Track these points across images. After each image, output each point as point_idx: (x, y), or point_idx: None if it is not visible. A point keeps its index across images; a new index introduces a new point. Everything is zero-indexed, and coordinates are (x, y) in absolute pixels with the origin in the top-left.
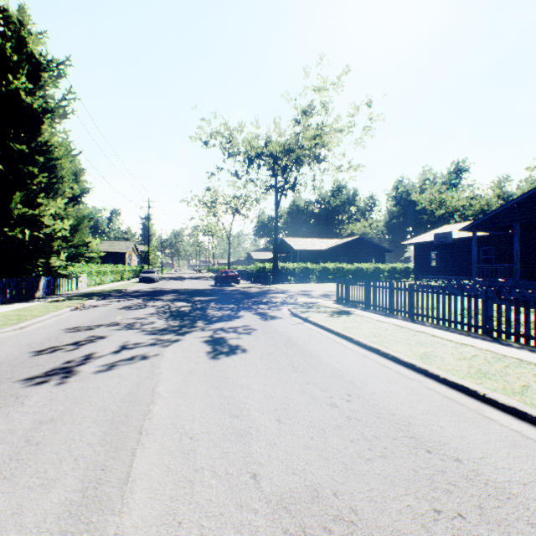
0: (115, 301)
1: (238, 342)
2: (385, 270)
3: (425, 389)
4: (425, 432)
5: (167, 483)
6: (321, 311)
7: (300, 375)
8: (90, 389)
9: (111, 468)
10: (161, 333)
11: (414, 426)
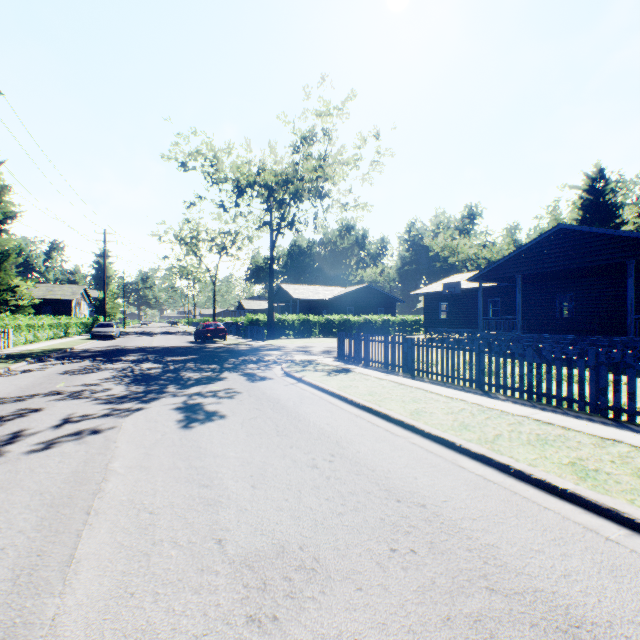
0: (56, 364)
1: (217, 407)
2: (395, 323)
3: (409, 445)
4: (399, 484)
5: (119, 559)
6: (318, 370)
7: (284, 439)
8: (21, 472)
9: (51, 553)
10: (119, 402)
11: (390, 480)
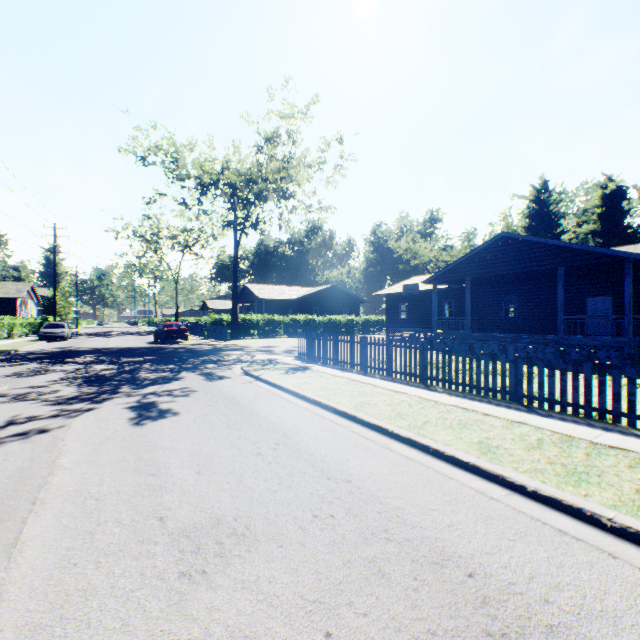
0: None
1: (171, 405)
2: (359, 323)
3: (348, 433)
4: (332, 465)
5: (64, 539)
6: (277, 369)
7: (234, 432)
8: None
9: None
10: (69, 403)
11: (325, 462)
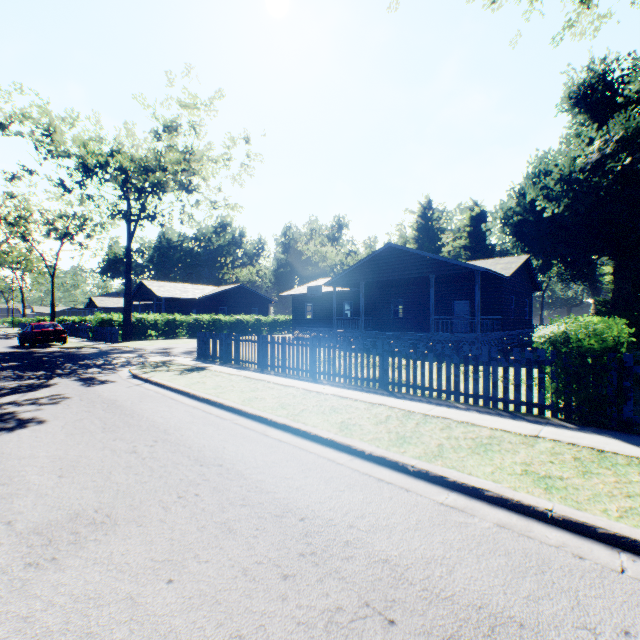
0: None
1: (35, 414)
2: (267, 323)
3: (232, 425)
4: (208, 454)
5: None
6: (171, 370)
7: (109, 434)
8: None
9: None
10: None
11: (202, 452)
